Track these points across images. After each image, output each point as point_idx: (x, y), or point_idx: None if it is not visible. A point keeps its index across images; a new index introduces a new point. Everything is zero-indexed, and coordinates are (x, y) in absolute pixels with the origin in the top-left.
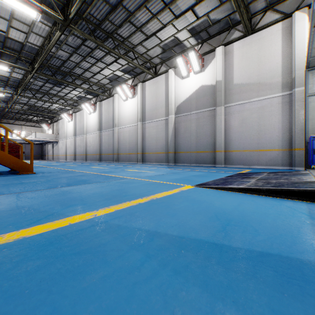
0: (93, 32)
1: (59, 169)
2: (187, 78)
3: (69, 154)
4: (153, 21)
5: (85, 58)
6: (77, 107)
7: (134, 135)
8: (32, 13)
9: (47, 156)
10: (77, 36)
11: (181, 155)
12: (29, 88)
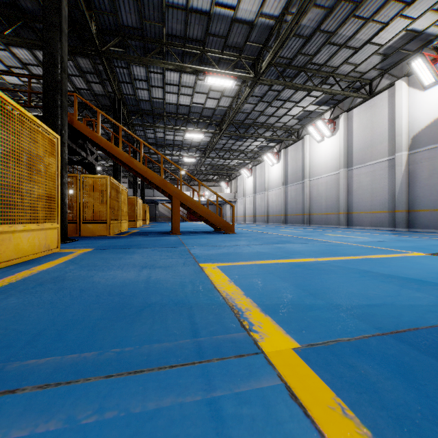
0: (282, 74)
1: (250, 230)
2: (434, 86)
3: (248, 215)
4: (365, 28)
5: (271, 103)
6: (257, 159)
7: (334, 187)
8: (228, 83)
9: (225, 217)
10: (264, 84)
11: (422, 216)
12: (214, 149)
